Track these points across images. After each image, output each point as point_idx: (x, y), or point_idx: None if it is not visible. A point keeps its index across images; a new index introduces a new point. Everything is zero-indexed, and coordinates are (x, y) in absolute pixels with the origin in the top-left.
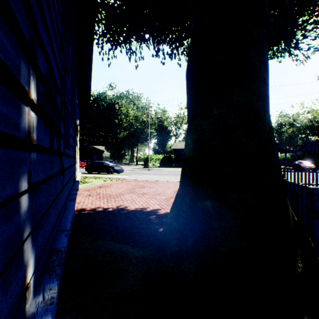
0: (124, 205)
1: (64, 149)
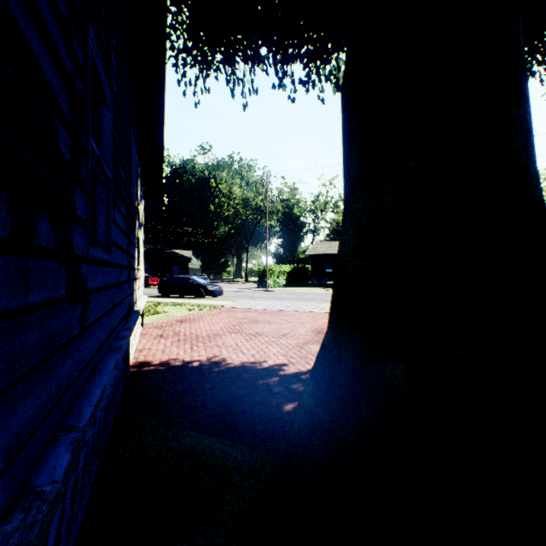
0: (222, 356)
1: (86, 248)
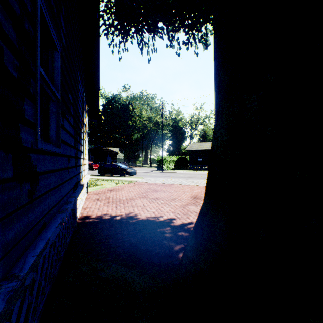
0: (134, 213)
1: (36, 143)
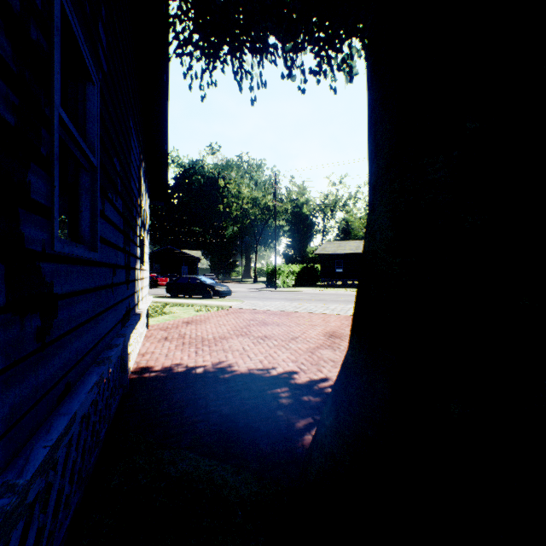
0: (228, 362)
1: (51, 243)
